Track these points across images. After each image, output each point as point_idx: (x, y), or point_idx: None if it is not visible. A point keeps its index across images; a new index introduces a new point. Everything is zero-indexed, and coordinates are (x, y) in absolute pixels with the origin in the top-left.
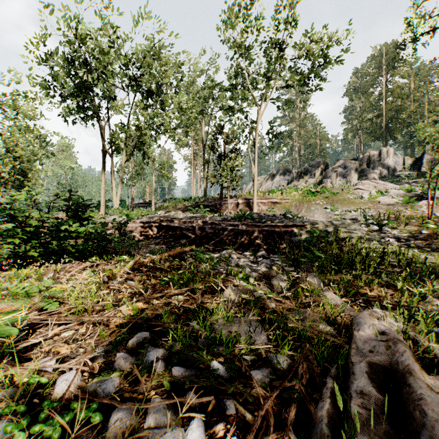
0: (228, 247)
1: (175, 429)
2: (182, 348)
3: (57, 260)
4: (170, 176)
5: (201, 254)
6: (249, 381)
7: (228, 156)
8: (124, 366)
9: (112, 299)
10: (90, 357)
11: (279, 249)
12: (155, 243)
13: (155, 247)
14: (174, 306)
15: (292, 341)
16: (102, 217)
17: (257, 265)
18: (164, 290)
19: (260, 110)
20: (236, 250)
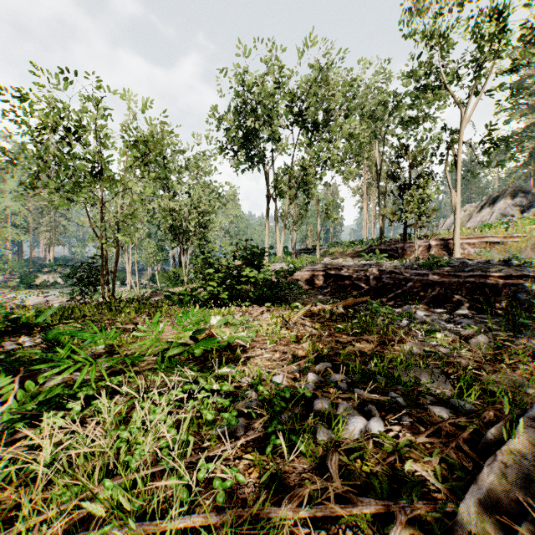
0: (413, 302)
1: (361, 416)
2: (362, 379)
3: (237, 304)
4: (337, 217)
5: (377, 306)
6: (426, 412)
7: (415, 184)
8: (315, 381)
9: (295, 337)
10: (291, 369)
11: (493, 308)
12: (322, 293)
13: (323, 297)
14: (350, 351)
15: (479, 391)
16: (269, 265)
17: (453, 325)
18: (338, 337)
19: (465, 114)
20: (425, 305)
